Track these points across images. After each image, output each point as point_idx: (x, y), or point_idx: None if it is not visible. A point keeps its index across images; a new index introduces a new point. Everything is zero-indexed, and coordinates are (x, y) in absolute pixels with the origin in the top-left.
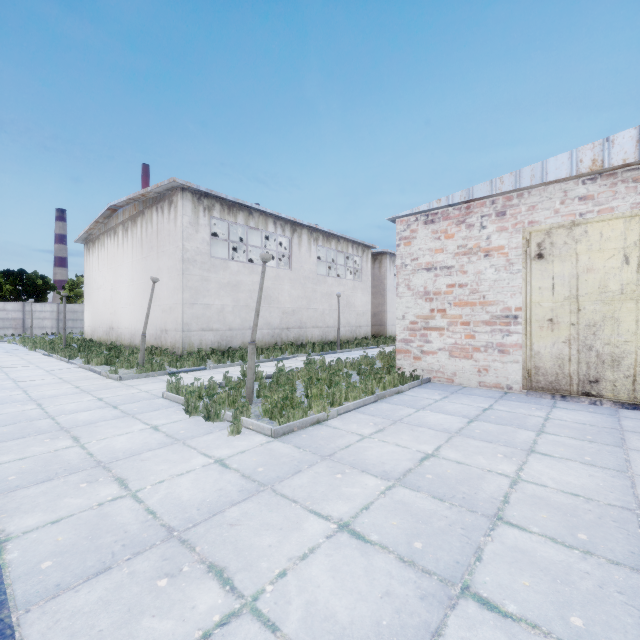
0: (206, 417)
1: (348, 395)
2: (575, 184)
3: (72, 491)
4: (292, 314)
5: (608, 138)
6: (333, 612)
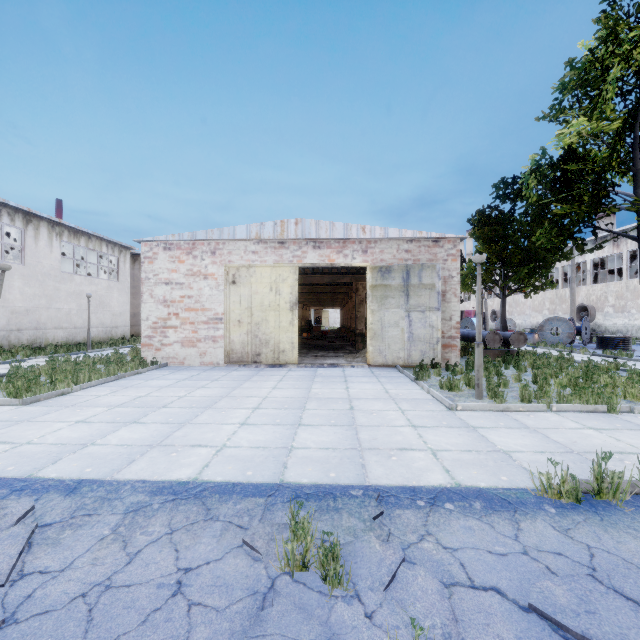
0: None
1: (92, 378)
2: (250, 243)
3: None
4: (26, 314)
5: (263, 223)
6: (71, 436)
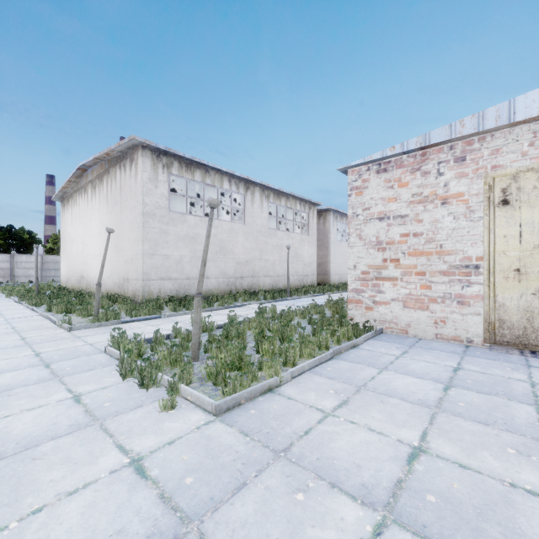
0: (140, 383)
1: (302, 351)
2: None
3: None
4: (246, 264)
5: None
6: None
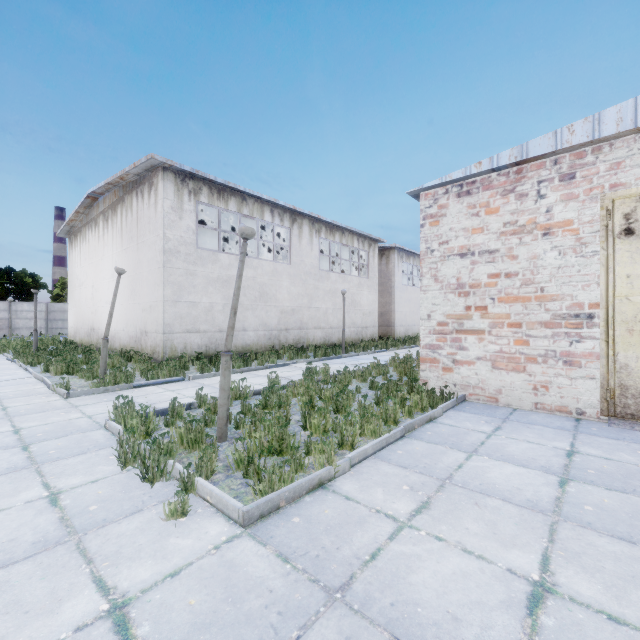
0: (143, 474)
1: (363, 427)
2: None
3: None
4: (291, 313)
5: None
6: None
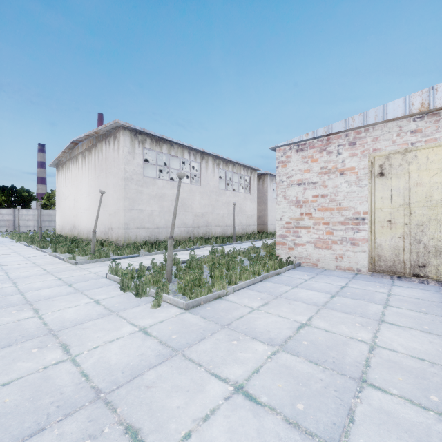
0: (135, 293)
1: (241, 276)
2: (408, 121)
3: (25, 356)
4: (201, 217)
5: (433, 87)
6: None
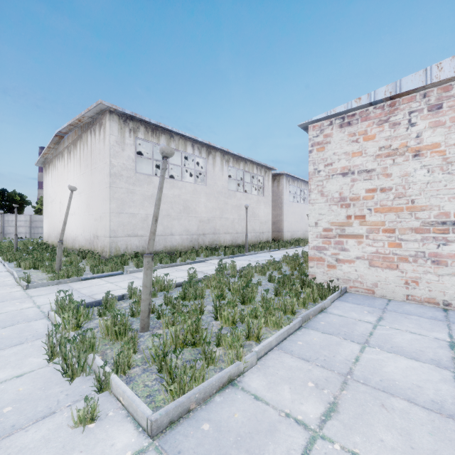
0: (64, 370)
1: (266, 319)
2: None
3: None
4: (207, 222)
5: None
6: None
